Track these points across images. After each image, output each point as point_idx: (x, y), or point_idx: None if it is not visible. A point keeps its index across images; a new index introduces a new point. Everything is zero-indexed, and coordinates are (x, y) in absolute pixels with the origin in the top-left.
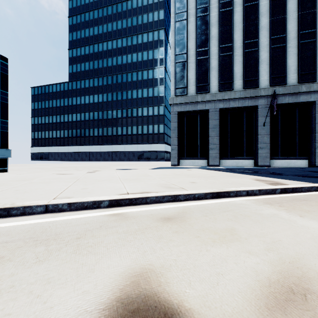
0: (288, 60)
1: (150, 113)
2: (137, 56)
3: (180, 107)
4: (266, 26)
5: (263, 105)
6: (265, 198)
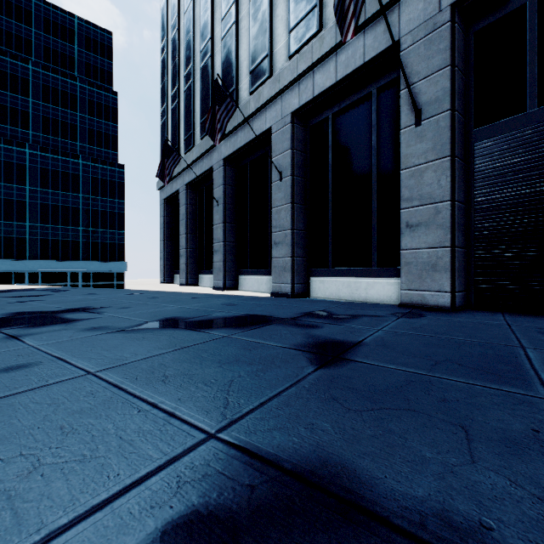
0: (241, 50)
1: None
2: None
3: (164, 192)
4: None
5: (217, 164)
6: None
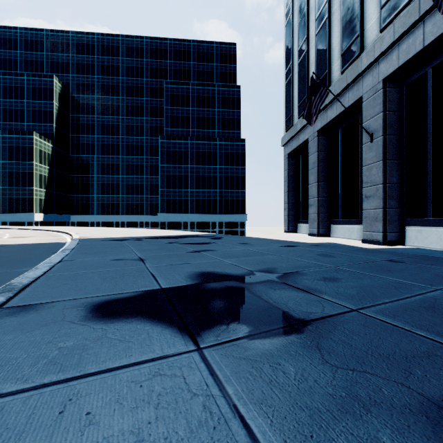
0: None
1: None
2: None
3: (289, 147)
4: None
5: (370, 90)
6: (65, 238)
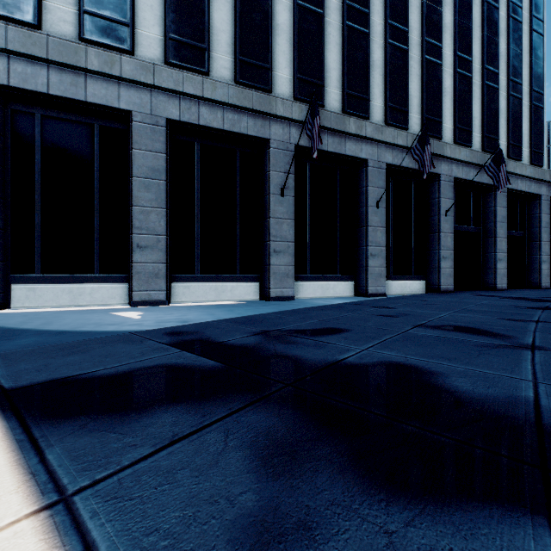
0: (328, 53)
1: None
2: None
3: (2, 67)
4: None
5: (280, 142)
6: None
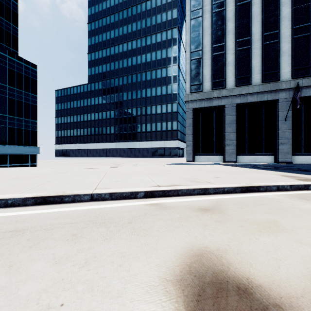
0: None
1: (163, 111)
2: (151, 56)
3: (195, 104)
4: (287, 16)
5: (284, 99)
6: (298, 194)
